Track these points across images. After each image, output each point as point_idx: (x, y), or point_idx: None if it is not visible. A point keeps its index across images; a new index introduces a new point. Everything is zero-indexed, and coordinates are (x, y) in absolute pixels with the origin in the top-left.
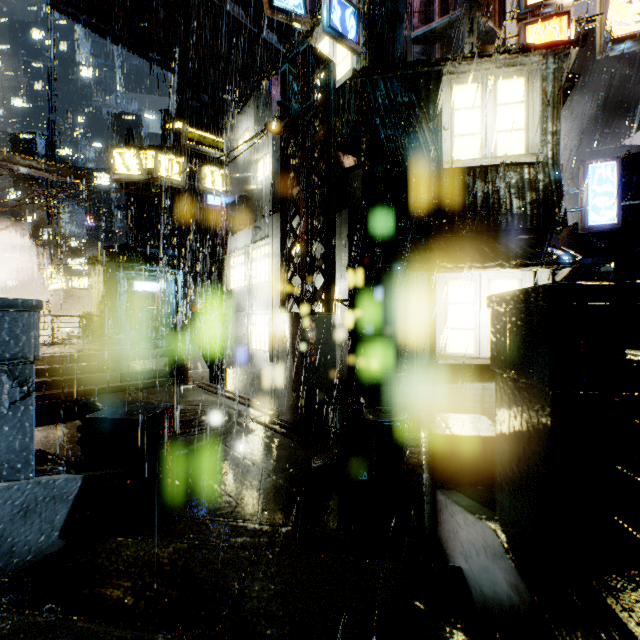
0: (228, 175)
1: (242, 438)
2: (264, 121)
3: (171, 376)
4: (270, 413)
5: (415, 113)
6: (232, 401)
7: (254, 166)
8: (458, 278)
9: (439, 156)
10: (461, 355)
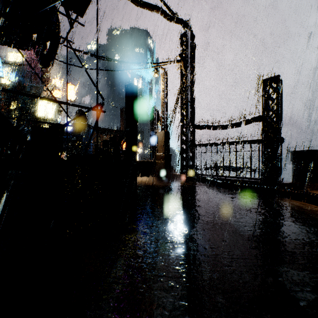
0: None
1: None
2: None
3: None
4: None
5: (29, 103)
6: None
7: None
8: None
9: (35, 114)
10: None
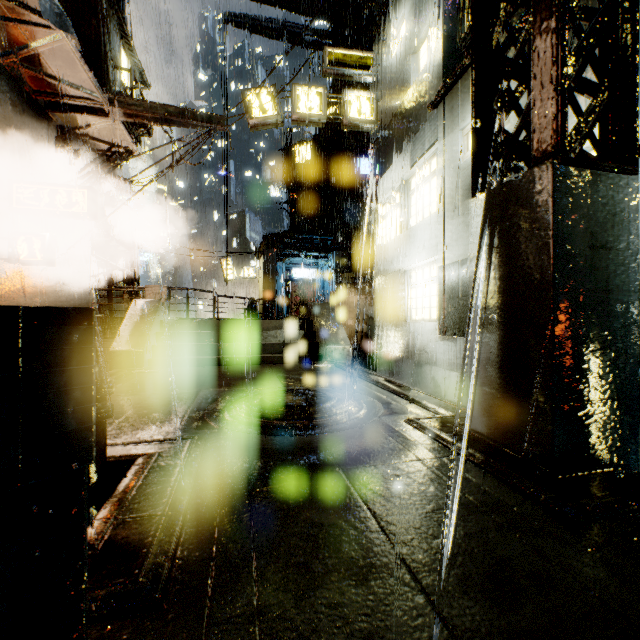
0: (378, 100)
1: (385, 461)
2: None
3: (307, 352)
4: (446, 414)
5: None
6: (377, 387)
7: (413, 58)
8: None
9: None
10: None
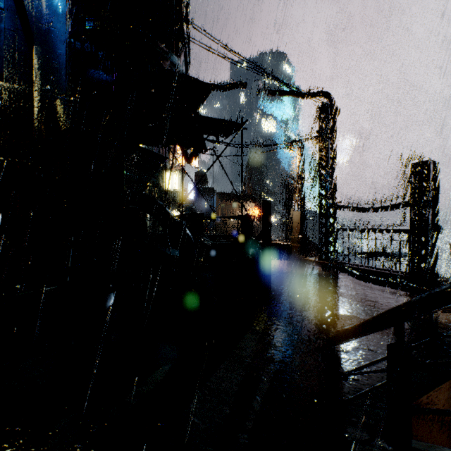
0: None
1: None
2: None
3: None
4: None
5: (159, 177)
6: None
7: None
8: None
9: (164, 187)
10: None
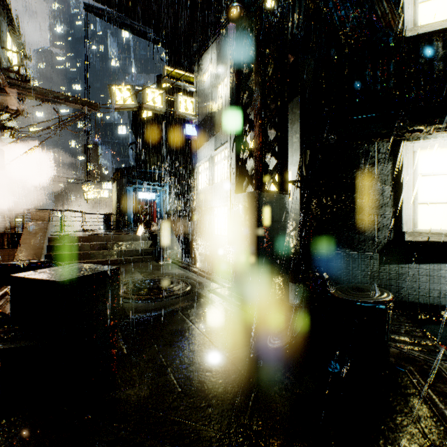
0: (197, 102)
1: (199, 307)
2: (223, 49)
3: (154, 254)
4: (226, 286)
5: None
6: (196, 274)
7: (216, 89)
8: (431, 146)
9: (400, 26)
10: (435, 232)
